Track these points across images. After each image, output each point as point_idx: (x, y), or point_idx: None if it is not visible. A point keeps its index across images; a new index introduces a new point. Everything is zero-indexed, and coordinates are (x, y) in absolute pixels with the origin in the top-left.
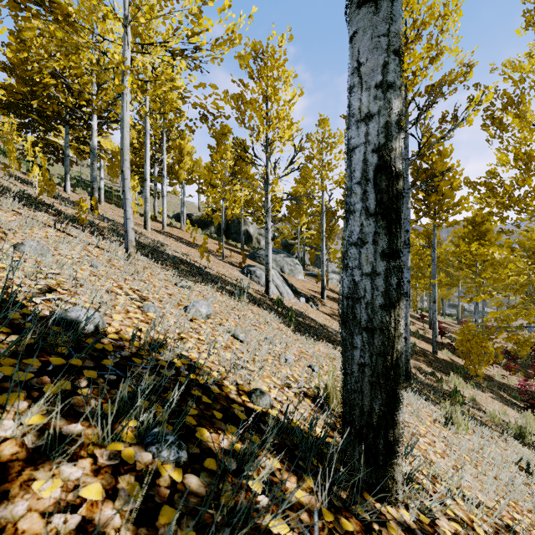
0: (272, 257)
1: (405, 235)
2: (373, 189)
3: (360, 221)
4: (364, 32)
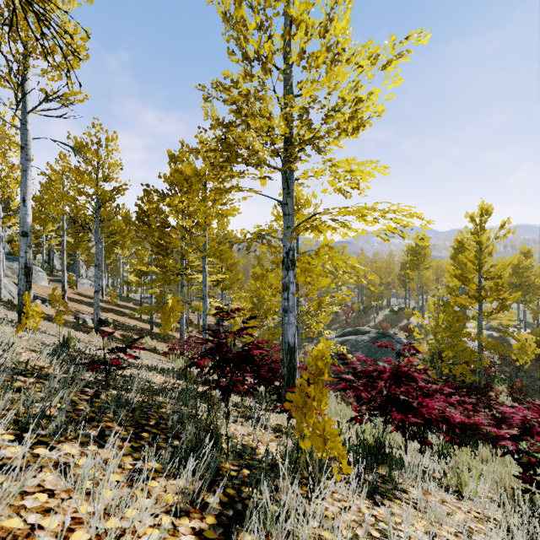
0: (6, 264)
1: (97, 261)
2: (24, 270)
3: (21, 276)
4: (22, 241)
